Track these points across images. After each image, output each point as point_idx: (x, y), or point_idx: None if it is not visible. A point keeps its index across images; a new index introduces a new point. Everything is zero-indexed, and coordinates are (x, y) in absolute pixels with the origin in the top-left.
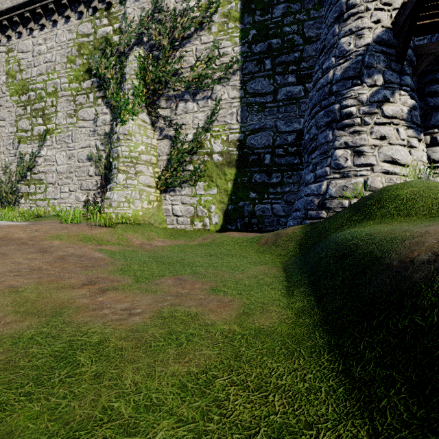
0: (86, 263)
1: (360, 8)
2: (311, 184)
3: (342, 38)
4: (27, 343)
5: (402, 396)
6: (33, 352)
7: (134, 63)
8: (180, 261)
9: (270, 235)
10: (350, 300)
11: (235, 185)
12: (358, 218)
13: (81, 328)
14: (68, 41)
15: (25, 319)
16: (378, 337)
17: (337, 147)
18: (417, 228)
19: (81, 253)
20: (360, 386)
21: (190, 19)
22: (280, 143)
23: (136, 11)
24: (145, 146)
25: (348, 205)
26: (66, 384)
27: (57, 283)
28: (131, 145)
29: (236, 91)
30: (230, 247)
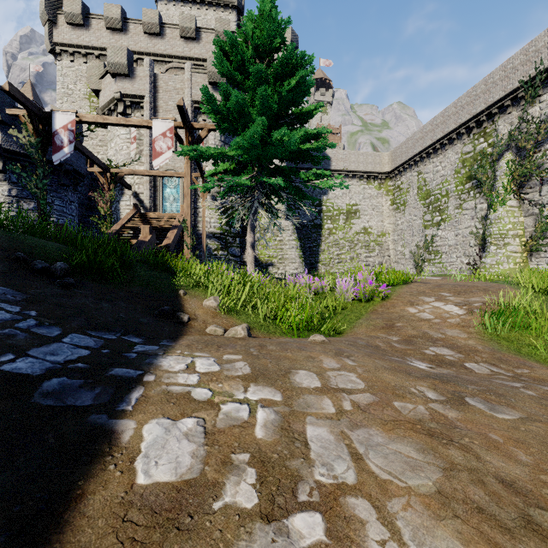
0: None
1: None
2: None
3: None
4: None
5: None
6: None
7: (503, 167)
8: None
9: None
10: None
11: None
12: None
13: None
14: (455, 160)
15: None
16: None
17: None
18: None
19: None
20: None
21: None
22: None
23: (505, 126)
24: (511, 224)
25: None
26: None
27: None
28: (500, 226)
29: None
30: None
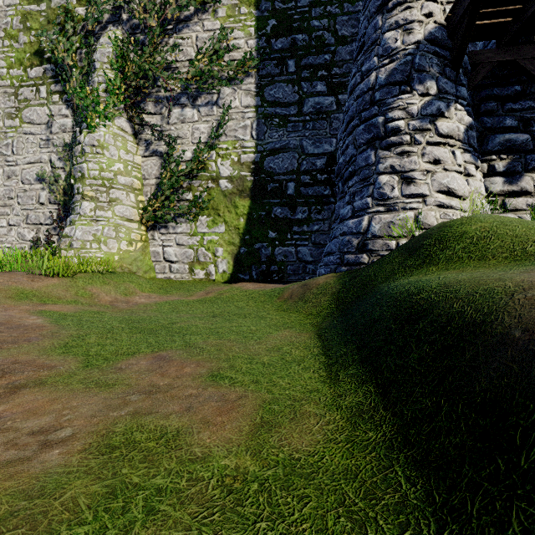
0: (5, 335)
1: None
2: (348, 219)
3: (387, 32)
4: None
5: None
6: None
7: (108, 47)
8: (167, 327)
9: (296, 287)
10: (445, 398)
11: (249, 221)
12: (414, 263)
13: None
14: (6, 7)
15: None
16: None
17: (382, 172)
18: (516, 274)
19: (2, 318)
20: None
21: None
22: (307, 168)
23: None
24: (123, 164)
25: (396, 247)
26: None
27: None
28: (102, 161)
29: (250, 98)
30: (242, 304)
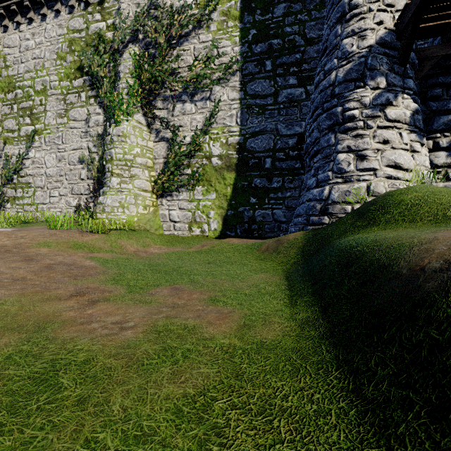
0: (76, 272)
1: (363, 9)
2: (313, 189)
3: (345, 39)
4: (3, 363)
5: (423, 421)
6: (9, 374)
7: (129, 61)
8: (177, 269)
9: (271, 242)
10: (357, 310)
11: (235, 190)
12: (362, 224)
13: (67, 345)
14: (58, 36)
15: (3, 335)
16: (390, 352)
17: (340, 151)
18: (424, 234)
19: (70, 261)
20: (374, 408)
21: (188, 16)
22: (281, 146)
23: (131, 6)
24: (140, 148)
25: (351, 210)
26: (45, 412)
27: (43, 294)
28: (125, 147)
29: (235, 92)
30: (229, 255)
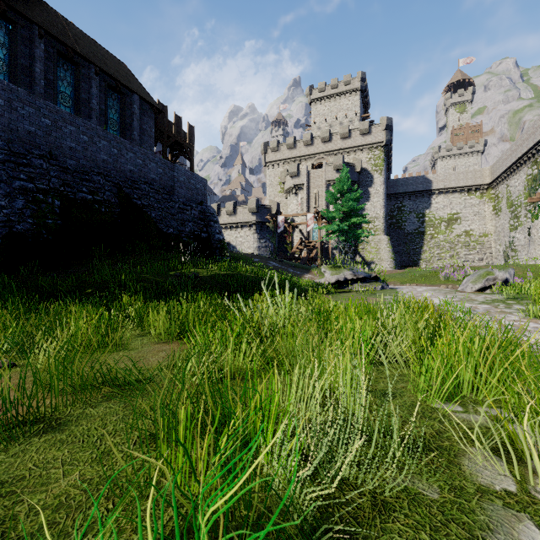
0: None
1: None
2: None
3: None
4: None
5: None
6: None
7: (539, 191)
8: None
9: None
10: None
11: None
12: None
13: None
14: (524, 179)
15: None
16: None
17: None
18: None
19: None
20: None
21: None
22: None
23: None
24: None
25: None
26: None
27: None
28: (534, 233)
29: None
30: None
